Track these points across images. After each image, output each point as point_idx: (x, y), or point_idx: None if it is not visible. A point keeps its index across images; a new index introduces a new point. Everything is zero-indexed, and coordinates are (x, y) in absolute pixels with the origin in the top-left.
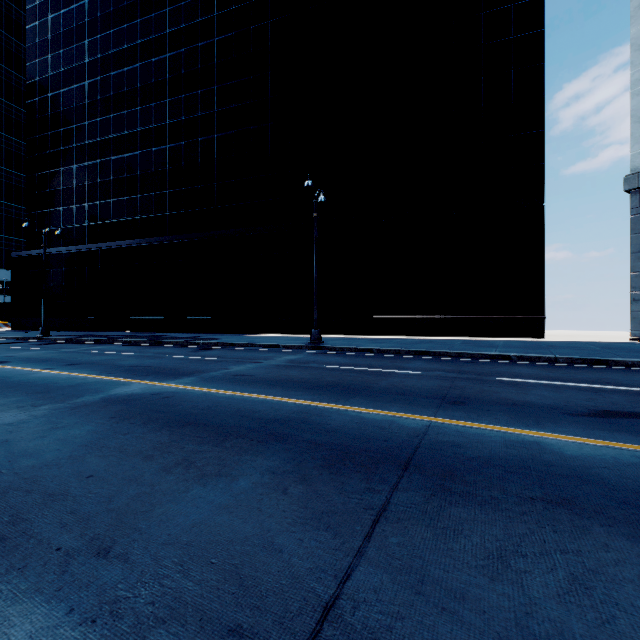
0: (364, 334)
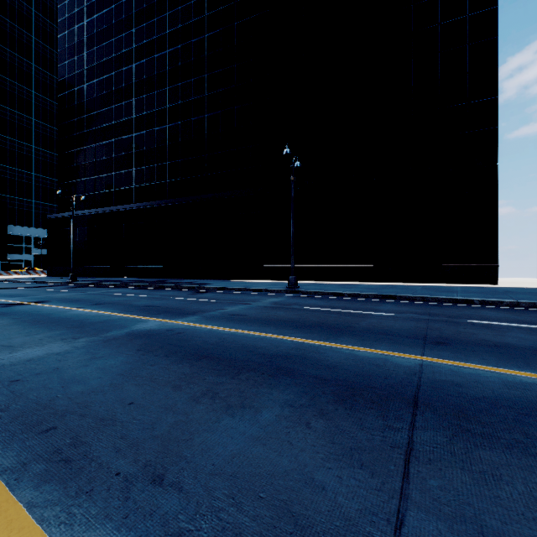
0: (332, 280)
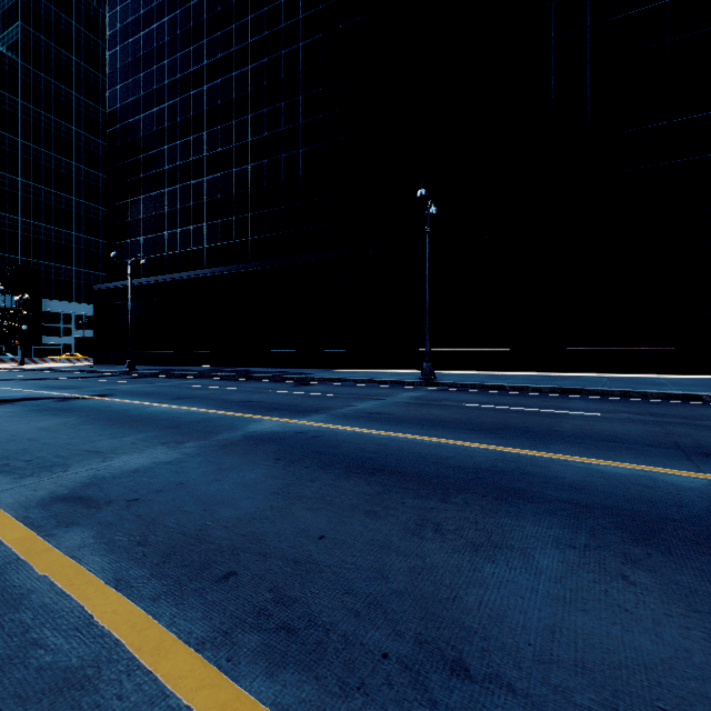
0: (473, 369)
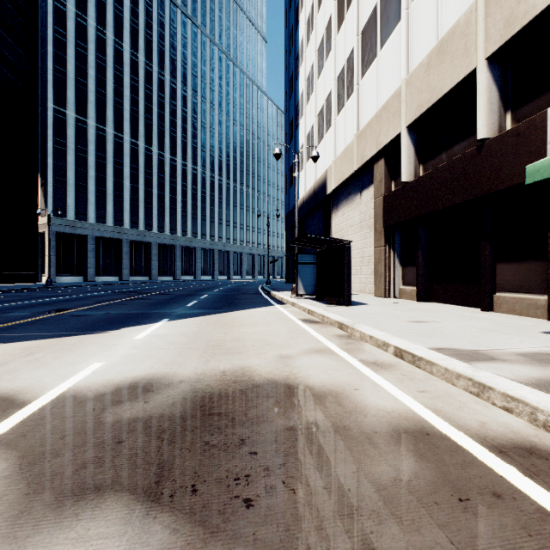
0: None
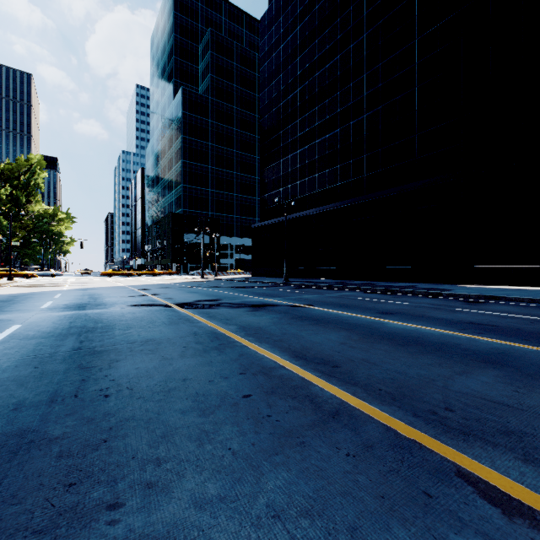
0: None
